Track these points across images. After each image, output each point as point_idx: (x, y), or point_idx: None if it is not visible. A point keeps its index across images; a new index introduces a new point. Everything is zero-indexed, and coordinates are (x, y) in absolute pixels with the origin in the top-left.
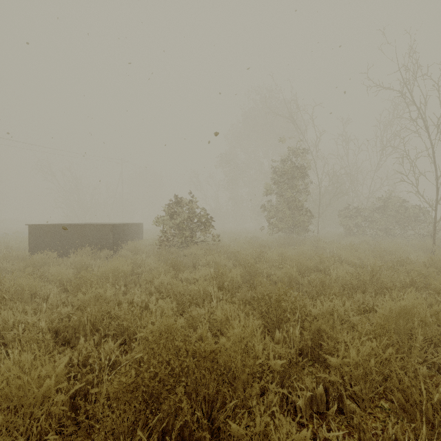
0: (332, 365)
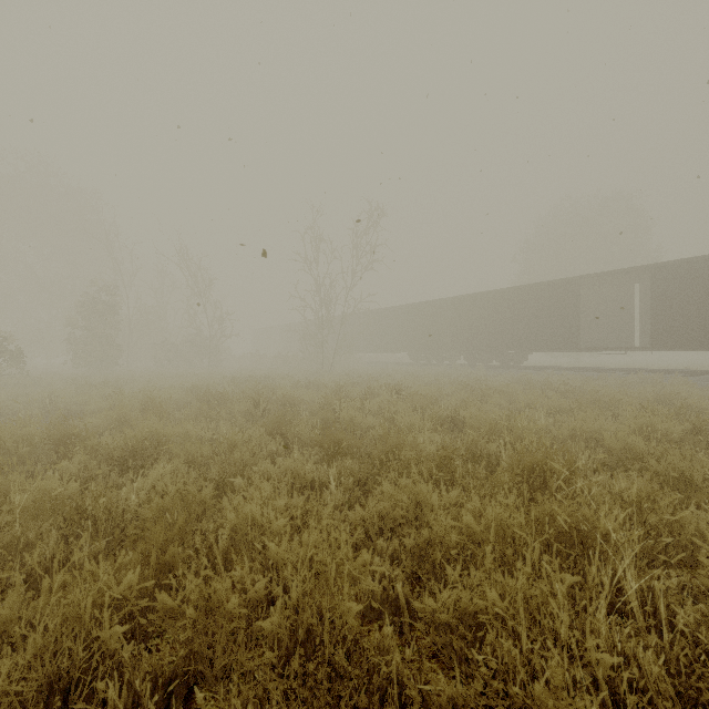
0: (137, 390)
